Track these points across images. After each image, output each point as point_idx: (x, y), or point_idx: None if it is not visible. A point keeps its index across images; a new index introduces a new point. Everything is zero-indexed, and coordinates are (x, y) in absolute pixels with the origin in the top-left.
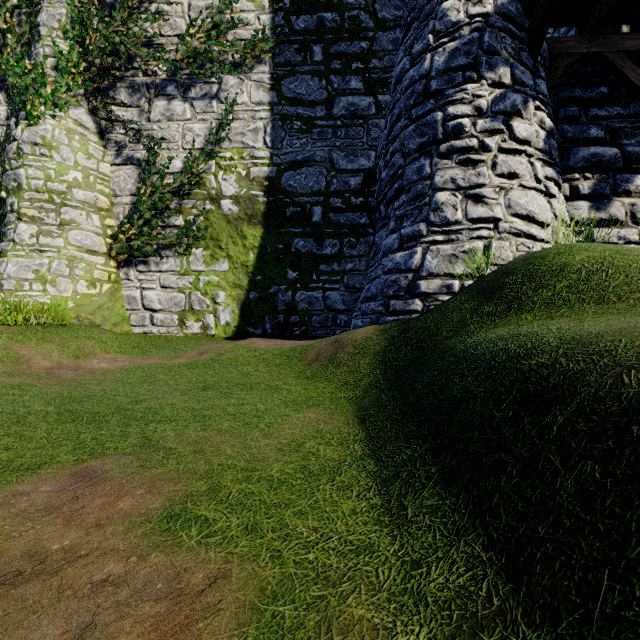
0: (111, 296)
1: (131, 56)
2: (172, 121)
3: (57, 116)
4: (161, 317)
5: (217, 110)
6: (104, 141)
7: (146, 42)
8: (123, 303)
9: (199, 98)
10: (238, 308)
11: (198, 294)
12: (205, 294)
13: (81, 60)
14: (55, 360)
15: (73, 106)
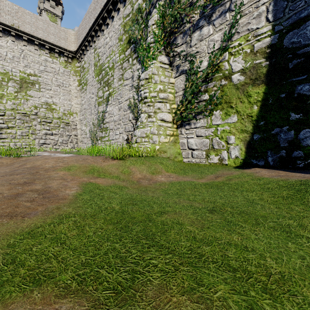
0: (173, 143)
1: (182, 17)
2: (202, 40)
3: (153, 63)
4: (196, 153)
5: (229, 18)
6: (171, 68)
7: (189, 5)
8: (179, 146)
9: (217, 18)
10: (244, 146)
11: (217, 139)
12: (221, 138)
13: (162, 33)
14: (143, 174)
15: (159, 56)
